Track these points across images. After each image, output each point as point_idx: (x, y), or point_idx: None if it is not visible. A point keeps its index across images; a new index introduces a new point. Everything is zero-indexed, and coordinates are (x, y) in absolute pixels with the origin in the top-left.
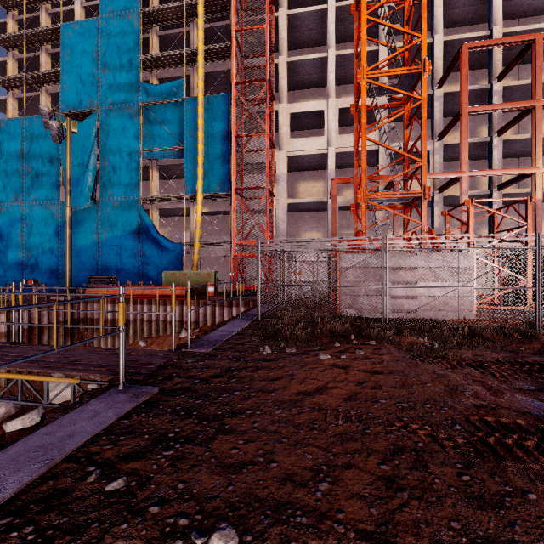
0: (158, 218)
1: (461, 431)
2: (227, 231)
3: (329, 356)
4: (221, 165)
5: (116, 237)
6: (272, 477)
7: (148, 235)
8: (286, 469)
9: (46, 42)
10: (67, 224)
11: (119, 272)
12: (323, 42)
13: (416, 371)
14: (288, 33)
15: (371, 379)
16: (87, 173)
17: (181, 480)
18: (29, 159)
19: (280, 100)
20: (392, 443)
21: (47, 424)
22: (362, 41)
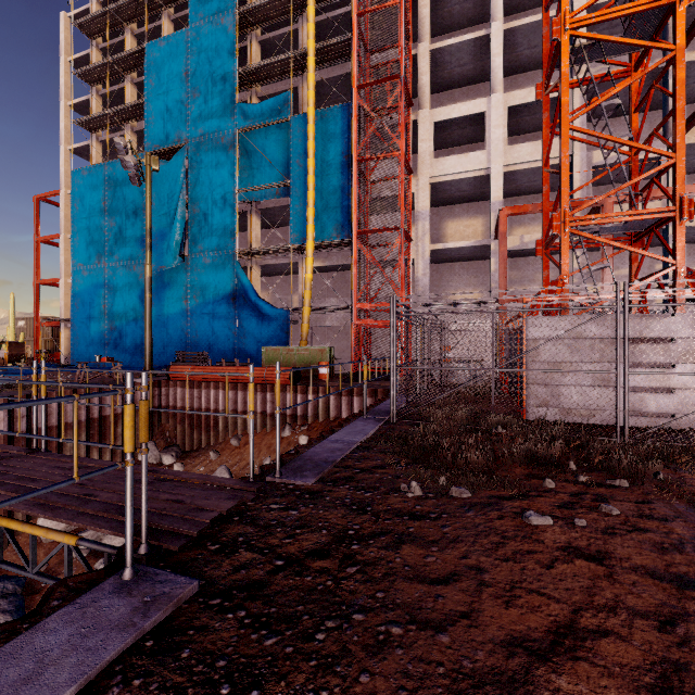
0: (258, 278)
1: None
2: (346, 293)
3: (549, 520)
4: (338, 202)
5: (208, 303)
6: None
7: (245, 300)
8: None
9: (131, 70)
10: (147, 287)
11: (211, 347)
12: (482, 18)
13: None
14: (431, 12)
15: (687, 608)
16: (175, 224)
17: None
18: (112, 212)
19: (420, 106)
20: None
21: None
22: None
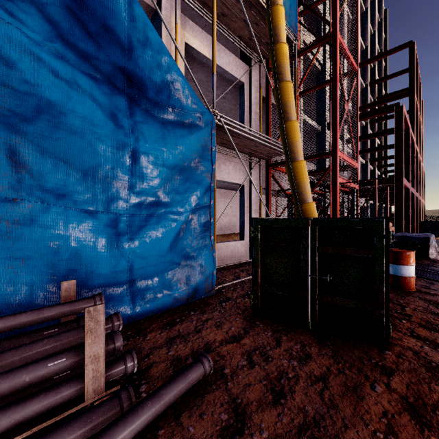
0: None
1: None
2: None
3: None
4: None
5: None
6: None
7: None
8: None
9: None
10: None
11: None
12: None
13: None
14: None
15: None
16: None
17: None
18: None
19: None
20: None
21: None
22: None
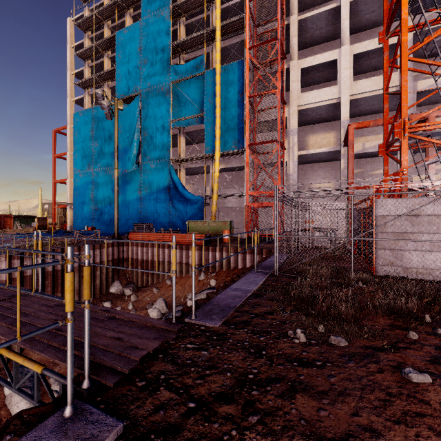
0: (184, 176)
1: None
2: (241, 185)
3: (429, 378)
4: (236, 125)
5: (153, 193)
6: None
7: (176, 190)
8: None
9: (107, 50)
10: (115, 183)
11: (155, 220)
12: None
13: None
14: None
15: None
16: (133, 144)
17: None
18: (96, 137)
19: (291, 58)
20: None
21: None
22: None
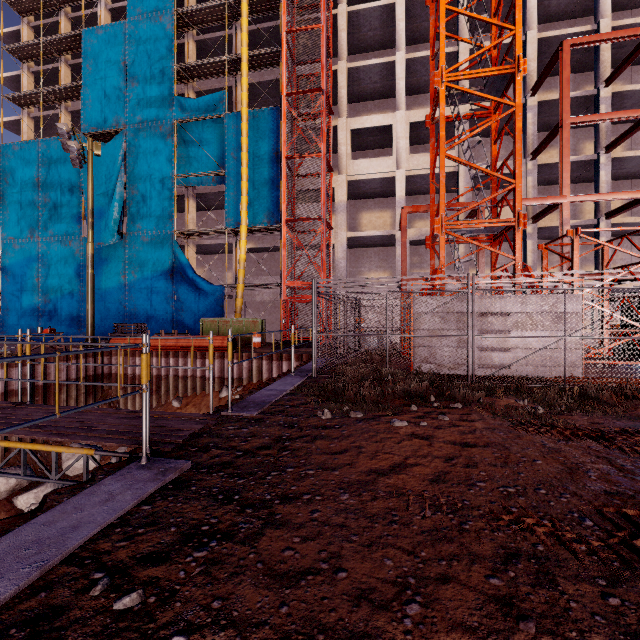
0: (195, 256)
1: (594, 529)
2: (276, 271)
3: (405, 423)
4: (269, 192)
5: (146, 278)
6: (341, 593)
7: (183, 276)
8: (359, 582)
9: (66, 52)
10: (89, 263)
11: (149, 319)
12: (390, 45)
13: (520, 443)
14: (349, 34)
15: (462, 454)
16: (113, 204)
17: (216, 596)
18: (46, 188)
19: (340, 114)
20: (501, 545)
21: (47, 510)
22: (441, 36)
